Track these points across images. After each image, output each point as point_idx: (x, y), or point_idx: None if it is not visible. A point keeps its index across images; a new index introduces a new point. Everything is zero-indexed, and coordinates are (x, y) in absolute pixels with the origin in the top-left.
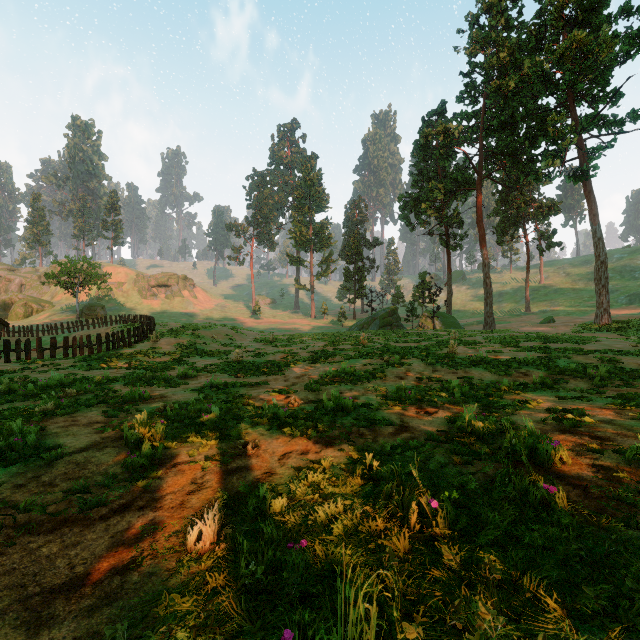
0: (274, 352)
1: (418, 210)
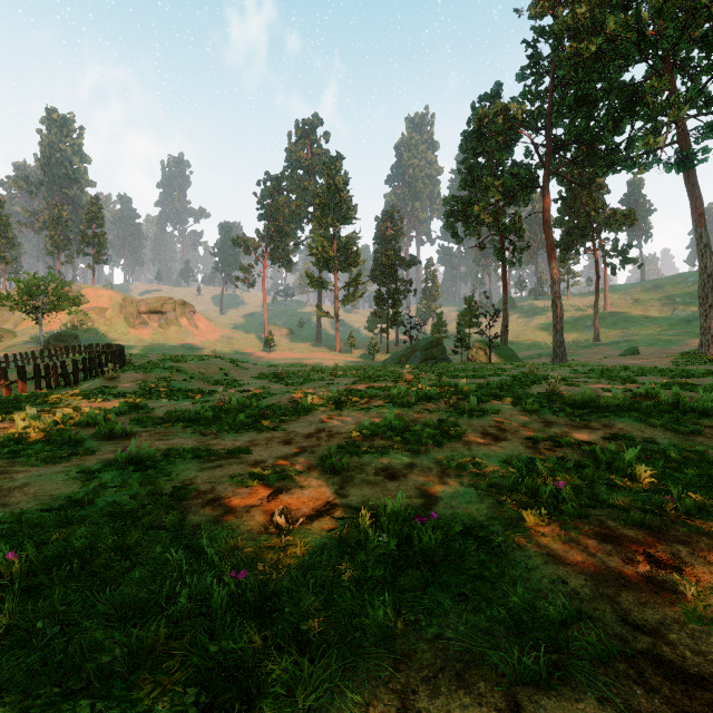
0: (281, 392)
1: (467, 217)
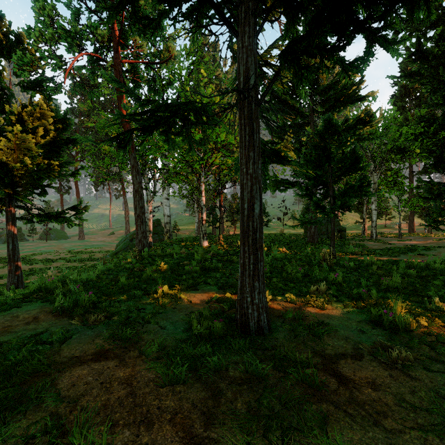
0: None
1: None
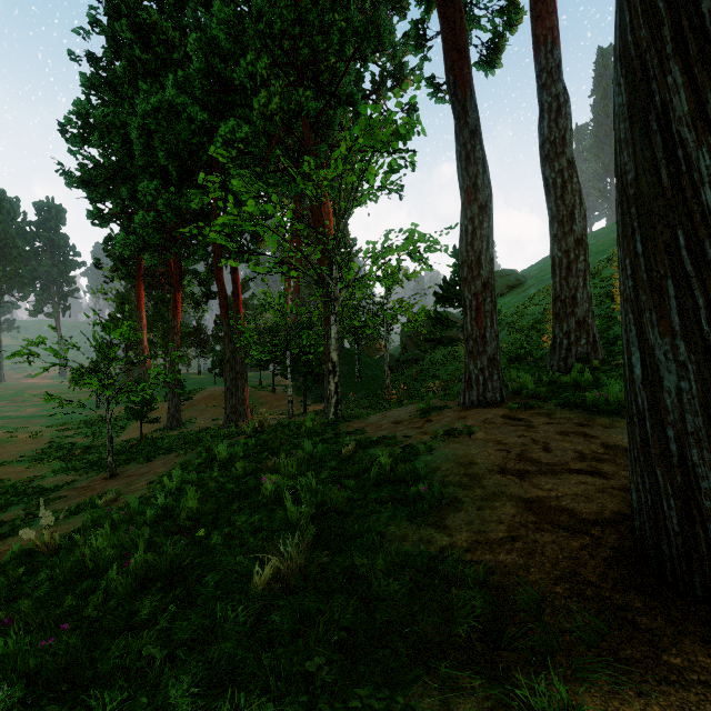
0: None
1: None
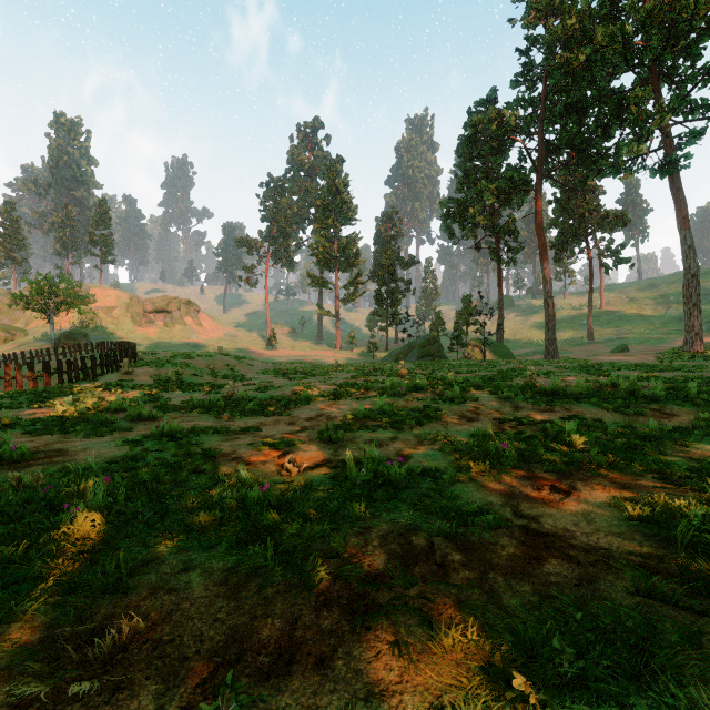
0: (284, 385)
1: (463, 219)
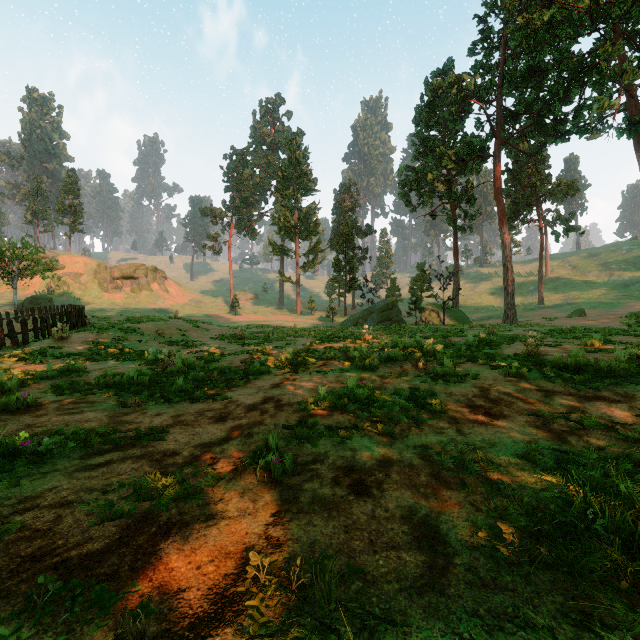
0: (235, 353)
1: (420, 186)
